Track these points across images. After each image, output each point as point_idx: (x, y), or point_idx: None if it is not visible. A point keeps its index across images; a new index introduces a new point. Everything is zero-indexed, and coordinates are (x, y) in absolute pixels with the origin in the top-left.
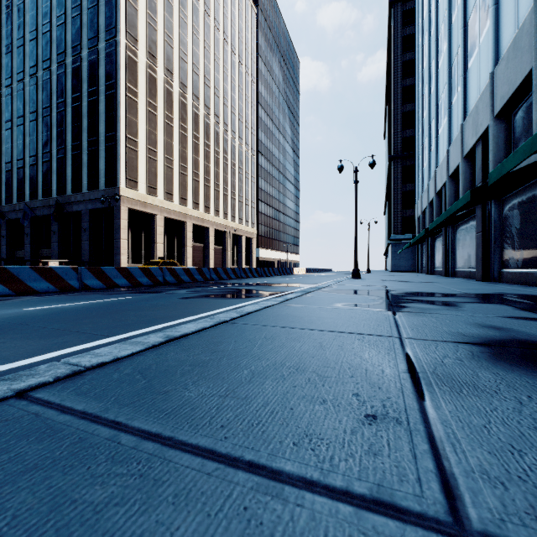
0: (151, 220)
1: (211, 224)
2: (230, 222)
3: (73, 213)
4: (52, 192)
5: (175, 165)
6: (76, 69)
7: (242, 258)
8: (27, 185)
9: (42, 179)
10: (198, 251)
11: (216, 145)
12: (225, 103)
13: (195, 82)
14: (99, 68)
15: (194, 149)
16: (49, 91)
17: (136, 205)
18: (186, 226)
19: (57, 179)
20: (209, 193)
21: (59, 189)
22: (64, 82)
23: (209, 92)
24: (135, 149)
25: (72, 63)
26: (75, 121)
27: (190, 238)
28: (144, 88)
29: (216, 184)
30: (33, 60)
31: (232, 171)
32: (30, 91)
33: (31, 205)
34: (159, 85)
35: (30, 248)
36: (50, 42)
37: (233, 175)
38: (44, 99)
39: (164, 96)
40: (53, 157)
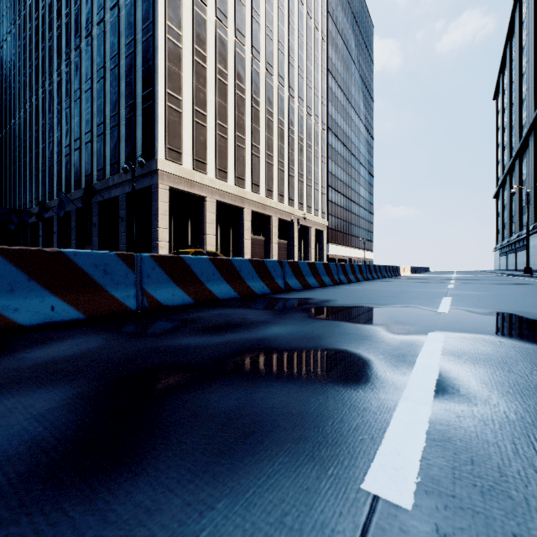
0: (200, 204)
1: (273, 212)
2: (296, 210)
3: (113, 200)
4: (93, 178)
5: (230, 135)
6: (114, 23)
7: (310, 254)
8: (73, 173)
9: (84, 164)
10: (258, 245)
11: (279, 114)
12: (290, 63)
13: (255, 32)
14: (136, 12)
15: (253, 116)
16: (90, 61)
17: (179, 184)
18: (244, 214)
19: (97, 162)
20: (271, 173)
21: (99, 172)
22: (103, 44)
23: (271, 47)
24: (178, 110)
25: (110, 17)
26: (112, 87)
27: (249, 229)
28: (190, 31)
29: (280, 162)
30: (77, 31)
31: (299, 147)
32: (75, 66)
33: (75, 195)
34: (209, 29)
35: (75, 244)
36: (91, 3)
37: (300, 153)
38: (86, 71)
39: (216, 45)
40: (94, 136)
